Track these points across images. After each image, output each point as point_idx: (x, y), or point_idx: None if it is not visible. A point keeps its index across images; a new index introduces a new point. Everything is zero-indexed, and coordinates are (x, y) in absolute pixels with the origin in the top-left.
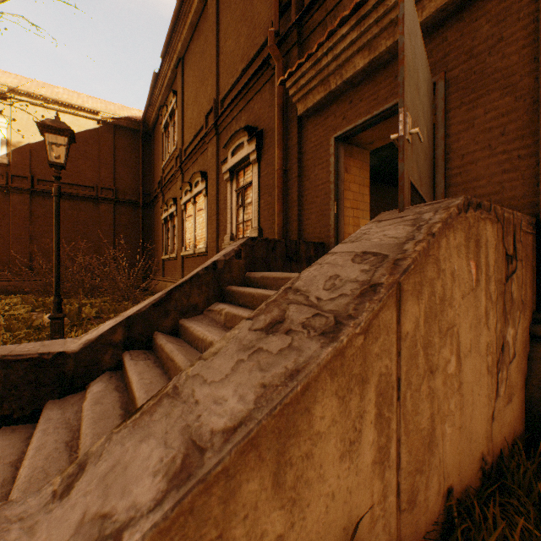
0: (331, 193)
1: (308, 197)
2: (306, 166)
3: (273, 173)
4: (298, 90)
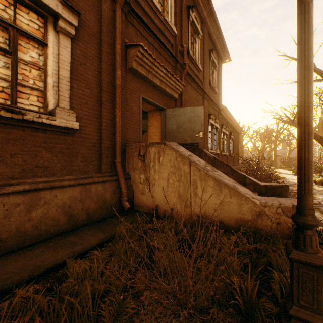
0: (141, 122)
1: (128, 116)
2: (126, 96)
3: (94, 72)
4: (141, 59)
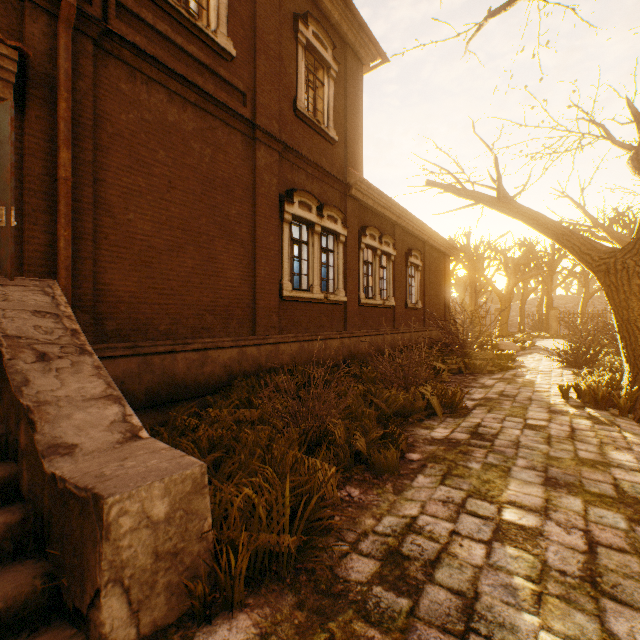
0: None
1: None
2: None
3: None
4: None
